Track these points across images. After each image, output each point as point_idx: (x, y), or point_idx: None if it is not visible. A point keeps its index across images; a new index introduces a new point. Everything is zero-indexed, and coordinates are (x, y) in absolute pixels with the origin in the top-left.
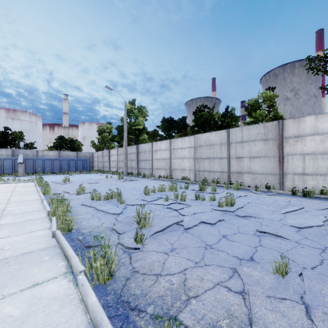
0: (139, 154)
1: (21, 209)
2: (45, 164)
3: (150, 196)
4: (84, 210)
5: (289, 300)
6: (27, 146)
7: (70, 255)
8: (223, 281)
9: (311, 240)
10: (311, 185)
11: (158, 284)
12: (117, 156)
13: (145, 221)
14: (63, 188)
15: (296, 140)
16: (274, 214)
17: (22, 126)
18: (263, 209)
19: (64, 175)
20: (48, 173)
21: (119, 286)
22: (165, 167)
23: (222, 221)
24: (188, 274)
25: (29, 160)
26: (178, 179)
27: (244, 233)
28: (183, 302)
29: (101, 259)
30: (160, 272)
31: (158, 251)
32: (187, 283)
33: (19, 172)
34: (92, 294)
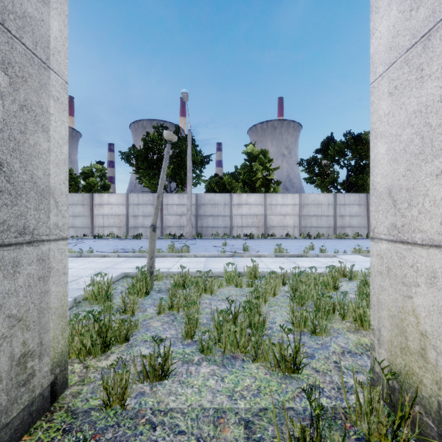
0: None
1: None
2: None
3: None
4: None
5: None
6: None
7: None
8: None
9: None
10: (107, 233)
11: None
12: None
13: None
14: None
15: (100, 207)
16: None
17: None
18: None
19: None
20: None
21: None
22: None
23: None
24: None
25: None
26: None
27: None
28: None
29: None
30: None
31: None
32: None
33: None
34: None
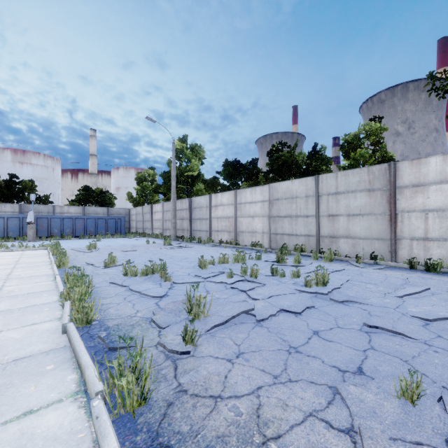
0: (192, 211)
1: (24, 289)
2: (65, 224)
3: (207, 270)
4: (112, 290)
5: (427, 445)
6: (41, 200)
7: (85, 365)
8: (318, 409)
9: (447, 340)
10: (437, 254)
11: (216, 413)
12: (162, 213)
13: (199, 309)
14: (86, 258)
15: (416, 191)
16: (387, 298)
17: (35, 173)
18: (370, 290)
19: (90, 239)
20: (68, 237)
21: (156, 417)
22: (229, 229)
23: (311, 308)
24: (263, 397)
25: (43, 219)
26: (247, 245)
27: (345, 329)
28: (256, 447)
29: (129, 374)
30: (220, 392)
31: (217, 356)
32: (263, 412)
33: (28, 235)
34: (111, 435)
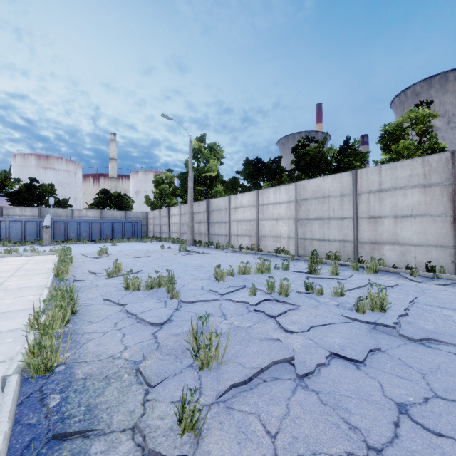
0: (210, 213)
1: (1, 306)
2: (81, 228)
3: (224, 283)
4: (104, 311)
5: None
6: (60, 203)
7: None
8: None
9: None
10: None
11: None
12: (179, 216)
13: (210, 353)
14: (93, 265)
15: None
16: None
17: (57, 178)
18: (452, 320)
19: (105, 243)
20: (84, 242)
21: None
22: (250, 233)
23: (376, 351)
24: None
25: (60, 223)
26: (270, 251)
27: (451, 402)
28: None
29: None
30: None
31: None
32: None
33: (44, 239)
34: None
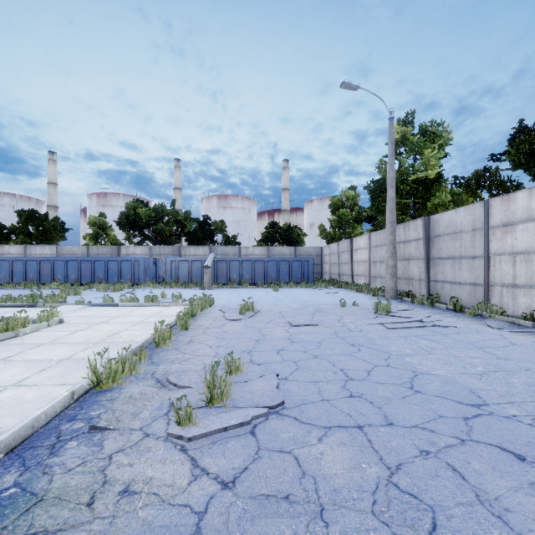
0: (431, 242)
1: None
2: (243, 268)
3: None
4: None
5: None
6: (229, 241)
7: None
8: None
9: None
10: None
11: None
12: (367, 250)
13: None
14: (209, 341)
15: None
16: None
17: (234, 216)
18: None
19: (268, 288)
20: (244, 285)
21: None
22: None
23: None
24: None
25: (222, 262)
26: None
27: None
28: None
29: None
30: None
31: None
32: None
33: (204, 282)
34: None
